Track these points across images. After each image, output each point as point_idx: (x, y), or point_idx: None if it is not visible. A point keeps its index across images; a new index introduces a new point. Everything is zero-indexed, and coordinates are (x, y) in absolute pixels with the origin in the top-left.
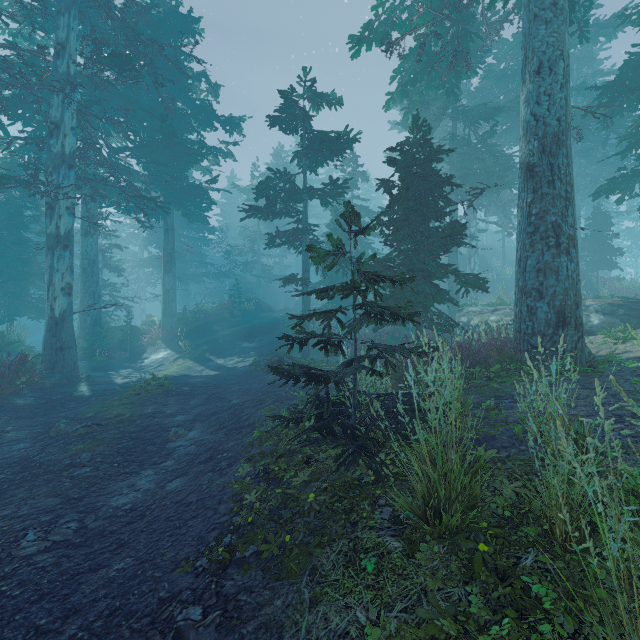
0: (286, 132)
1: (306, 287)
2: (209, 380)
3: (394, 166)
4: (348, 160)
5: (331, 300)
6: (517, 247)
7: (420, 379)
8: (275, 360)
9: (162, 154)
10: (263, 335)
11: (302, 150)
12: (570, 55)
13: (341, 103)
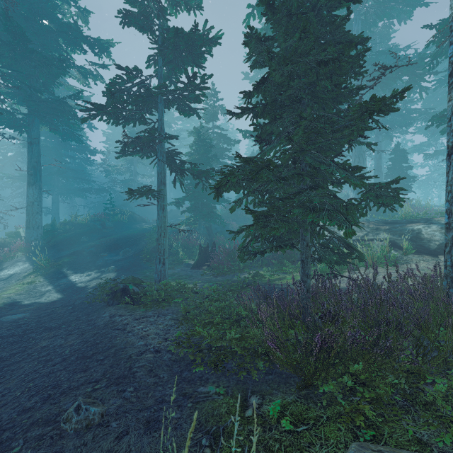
0: (139, 29)
1: (161, 201)
2: (29, 317)
3: (273, 17)
4: (210, 94)
5: (194, 214)
6: (452, 144)
7: (340, 380)
8: (119, 288)
9: (20, 63)
10: (129, 246)
11: (156, 48)
12: (375, 32)
13: (200, 6)
